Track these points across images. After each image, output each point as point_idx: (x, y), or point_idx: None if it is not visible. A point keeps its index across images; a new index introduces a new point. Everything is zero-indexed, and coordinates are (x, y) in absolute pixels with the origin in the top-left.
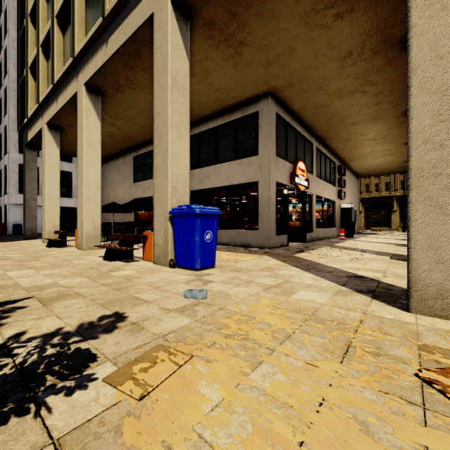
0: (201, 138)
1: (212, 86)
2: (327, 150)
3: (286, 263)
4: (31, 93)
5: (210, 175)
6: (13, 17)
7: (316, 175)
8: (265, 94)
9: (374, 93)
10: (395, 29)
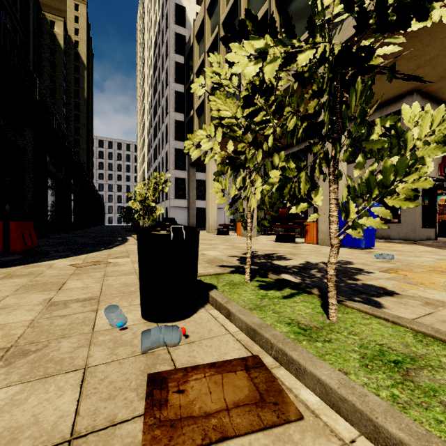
0: None
1: None
2: None
3: (445, 250)
4: (196, 128)
5: None
6: (172, 72)
7: None
8: (409, 92)
9: None
10: None
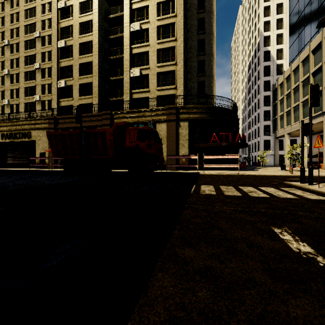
0: None
1: None
2: None
3: None
4: (279, 123)
5: None
6: (262, 87)
7: None
8: None
9: None
10: None
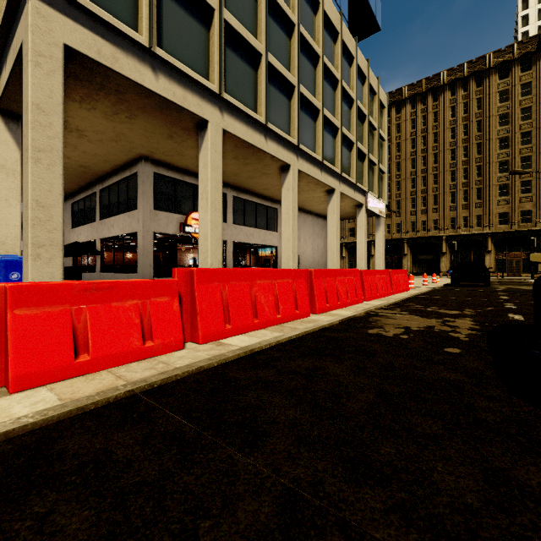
0: (110, 191)
1: (88, 153)
2: (258, 197)
3: None
4: None
5: (114, 224)
6: None
7: (237, 222)
8: (140, 158)
9: (232, 158)
10: (182, 124)
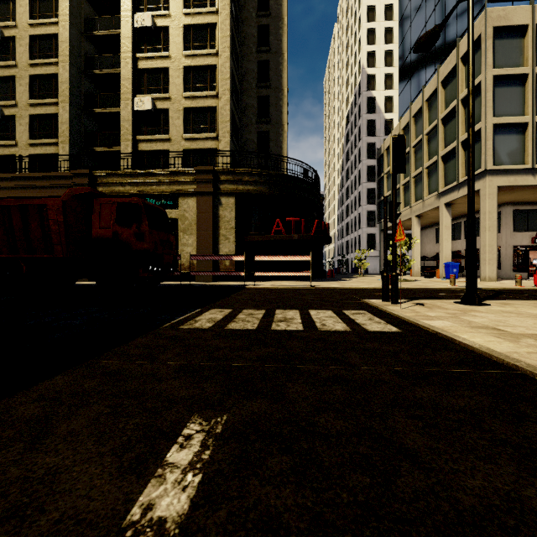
0: None
1: None
2: None
3: None
4: None
5: (478, 241)
6: (364, 152)
7: None
8: (503, 203)
9: None
10: None
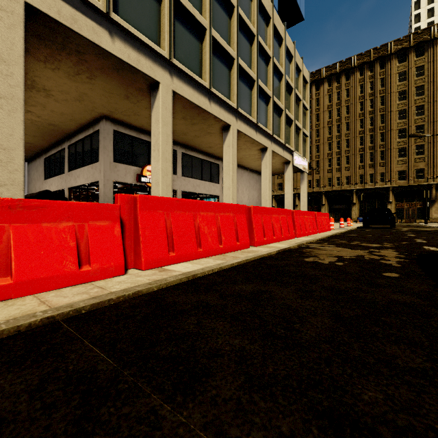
0: (77, 147)
1: (56, 112)
2: (203, 154)
3: None
4: None
5: (79, 175)
6: None
7: (185, 175)
8: (102, 117)
9: (181, 118)
10: (137, 85)
